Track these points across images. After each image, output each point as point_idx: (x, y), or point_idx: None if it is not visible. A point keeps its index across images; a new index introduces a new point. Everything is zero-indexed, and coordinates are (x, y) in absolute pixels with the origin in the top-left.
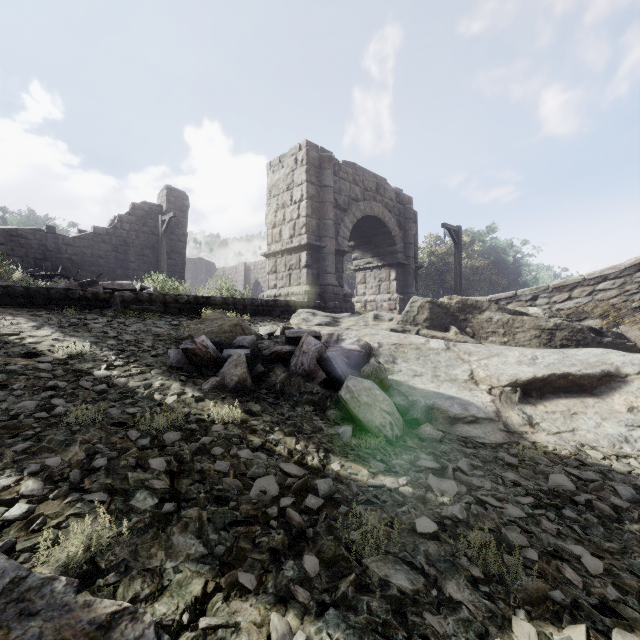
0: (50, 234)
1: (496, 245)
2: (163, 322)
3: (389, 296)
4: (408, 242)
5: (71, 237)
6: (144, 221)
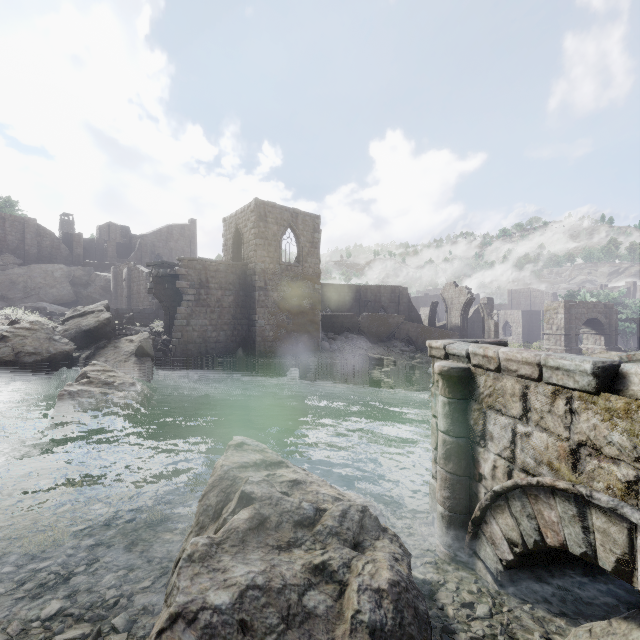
0: None
1: None
2: None
3: (600, 347)
4: (611, 324)
5: None
6: (479, 312)
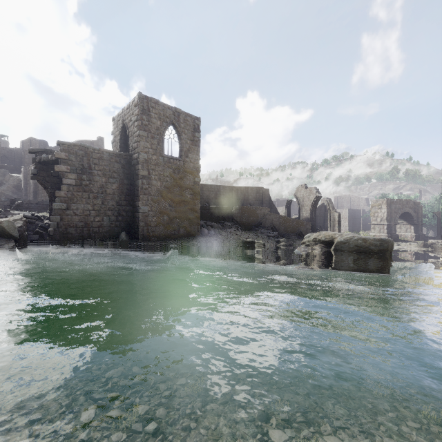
0: None
1: None
2: None
3: (410, 234)
4: (418, 217)
5: None
6: (320, 209)
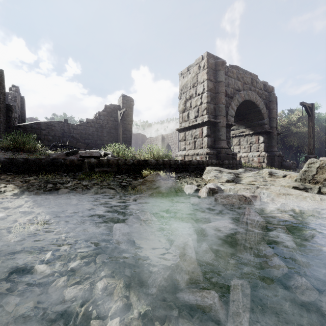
0: (66, 123)
1: (319, 117)
2: (115, 182)
3: (258, 153)
4: (272, 117)
5: (75, 125)
6: (111, 114)
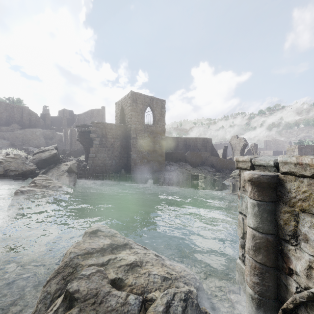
0: None
1: None
2: None
3: None
4: None
5: None
6: (249, 151)
